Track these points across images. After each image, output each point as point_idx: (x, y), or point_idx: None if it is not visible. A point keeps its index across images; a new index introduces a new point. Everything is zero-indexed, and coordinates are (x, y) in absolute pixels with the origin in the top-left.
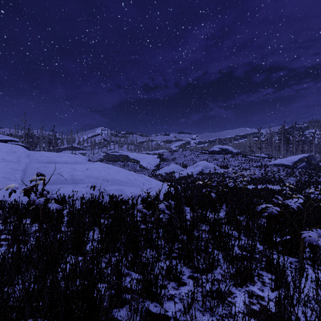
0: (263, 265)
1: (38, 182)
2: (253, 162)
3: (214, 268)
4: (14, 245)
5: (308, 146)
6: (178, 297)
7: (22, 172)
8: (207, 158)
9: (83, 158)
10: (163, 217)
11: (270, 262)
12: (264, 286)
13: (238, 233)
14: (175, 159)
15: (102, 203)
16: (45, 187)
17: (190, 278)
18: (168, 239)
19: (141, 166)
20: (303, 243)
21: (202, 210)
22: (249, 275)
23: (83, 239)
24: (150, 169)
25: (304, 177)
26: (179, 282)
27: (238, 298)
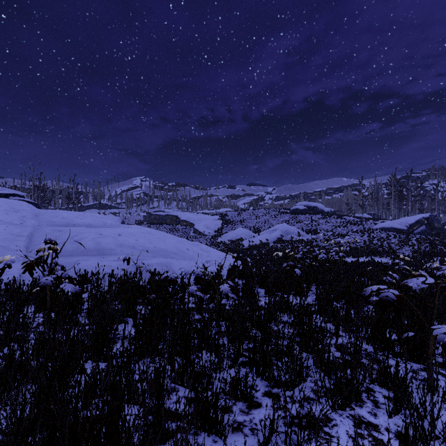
0: (373, 375)
1: (46, 253)
2: (352, 225)
3: (304, 383)
4: (2, 346)
5: (429, 203)
6: (248, 426)
7: (27, 239)
8: (289, 219)
9: (114, 219)
10: (227, 304)
11: (384, 371)
12: (377, 407)
13: (335, 327)
14: (244, 221)
15: (139, 283)
16: (59, 260)
17: (267, 396)
18: (233, 336)
19: (196, 230)
20: (433, 342)
21: (283, 294)
22: (354, 391)
23: (108, 338)
24: (209, 235)
25: (423, 246)
26: (250, 402)
27: (340, 428)
